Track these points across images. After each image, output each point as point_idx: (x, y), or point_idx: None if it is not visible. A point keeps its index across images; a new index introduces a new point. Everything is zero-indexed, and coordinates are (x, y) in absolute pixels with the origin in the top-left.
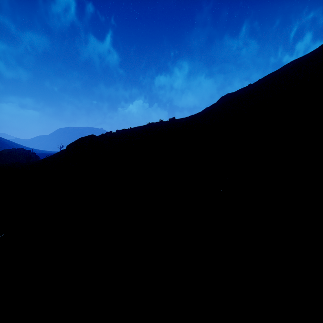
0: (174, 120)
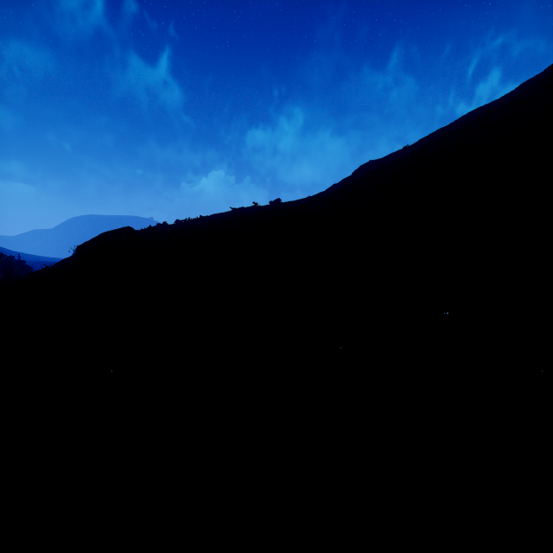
0: (279, 205)
